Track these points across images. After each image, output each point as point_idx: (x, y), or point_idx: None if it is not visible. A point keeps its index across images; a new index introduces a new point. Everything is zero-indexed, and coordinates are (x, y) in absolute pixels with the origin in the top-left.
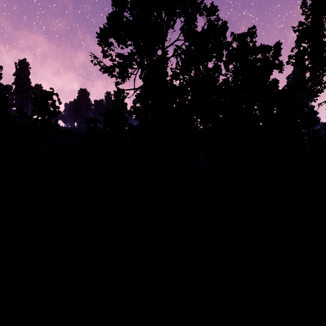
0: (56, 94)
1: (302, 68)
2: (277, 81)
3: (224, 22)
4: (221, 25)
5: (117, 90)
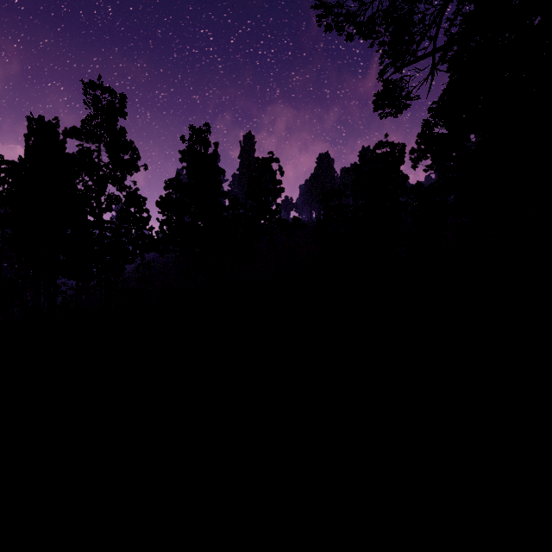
0: (276, 160)
1: None
2: None
3: None
4: None
5: (385, 88)
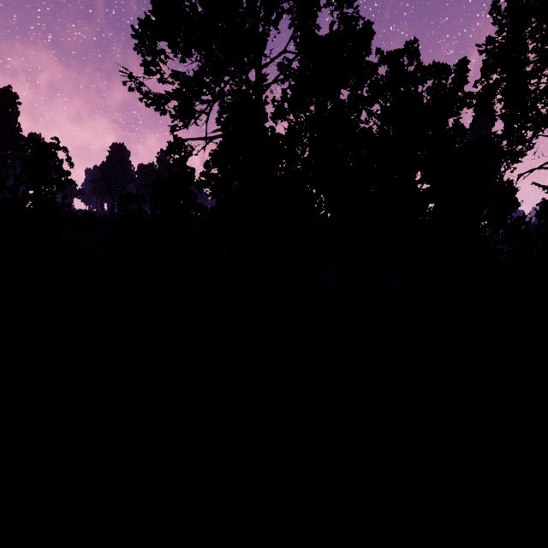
0: (64, 149)
1: (491, 115)
2: (462, 127)
3: (367, 22)
4: (362, 27)
5: (175, 141)
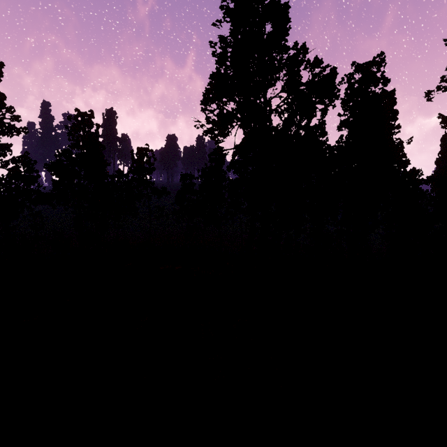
0: (152, 150)
1: None
2: (389, 135)
3: (333, 68)
4: (328, 75)
5: (218, 149)
